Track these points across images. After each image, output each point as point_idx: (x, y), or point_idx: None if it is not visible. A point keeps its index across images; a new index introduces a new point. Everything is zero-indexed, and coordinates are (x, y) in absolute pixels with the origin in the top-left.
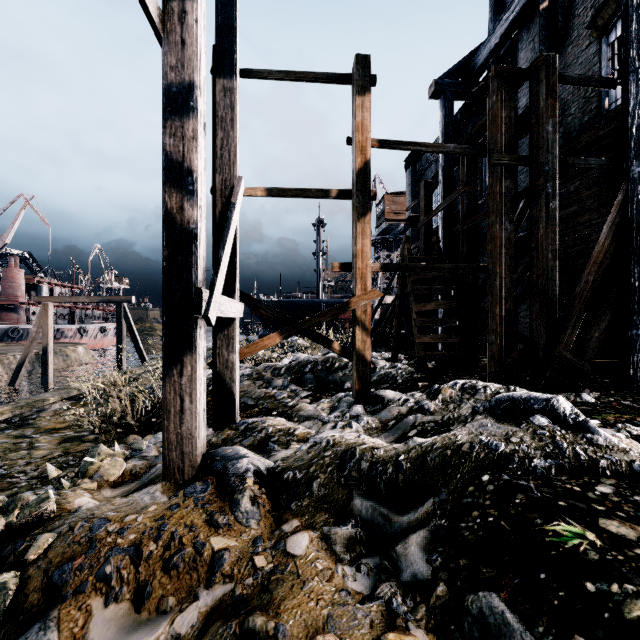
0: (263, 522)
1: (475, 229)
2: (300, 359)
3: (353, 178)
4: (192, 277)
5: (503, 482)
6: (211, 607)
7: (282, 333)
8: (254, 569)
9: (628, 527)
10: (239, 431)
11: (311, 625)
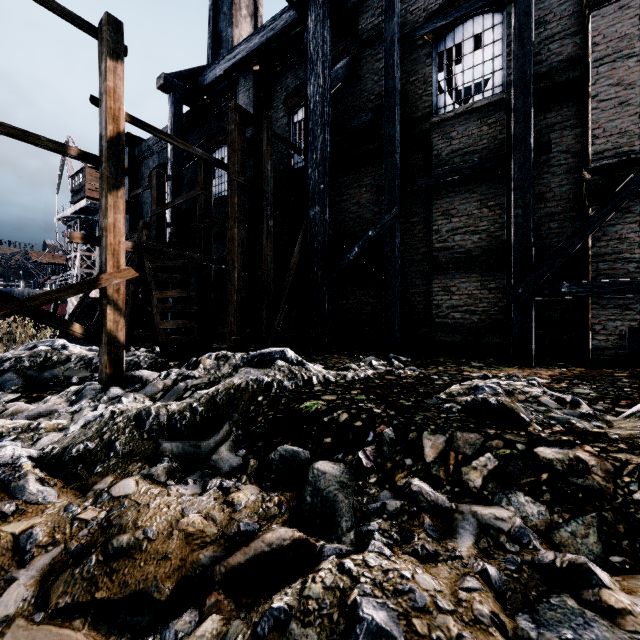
0: (63, 496)
1: (211, 229)
2: None
3: (101, 144)
4: None
5: (272, 396)
6: (41, 575)
7: None
8: (85, 522)
9: (332, 396)
10: None
11: (172, 519)
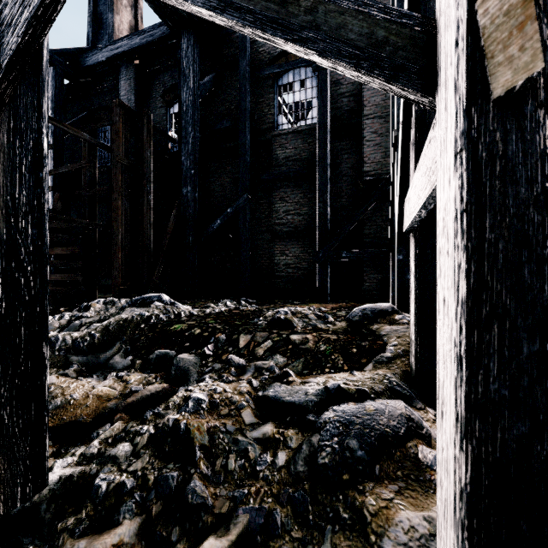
0: None
1: (95, 197)
2: None
3: None
4: None
5: (152, 324)
6: None
7: None
8: None
9: (193, 322)
10: None
11: (87, 391)
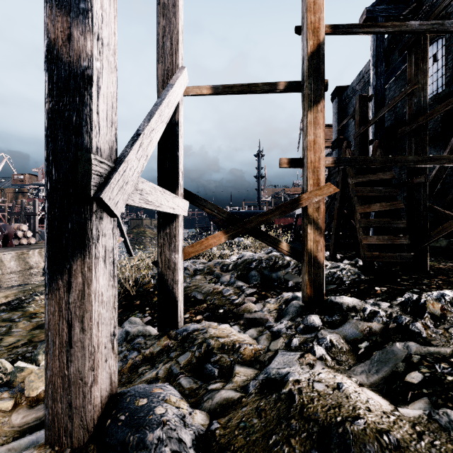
0: None
1: (425, 128)
2: (245, 256)
3: (303, 66)
4: (84, 141)
5: None
6: None
7: (227, 232)
8: None
9: None
10: (178, 341)
11: None
